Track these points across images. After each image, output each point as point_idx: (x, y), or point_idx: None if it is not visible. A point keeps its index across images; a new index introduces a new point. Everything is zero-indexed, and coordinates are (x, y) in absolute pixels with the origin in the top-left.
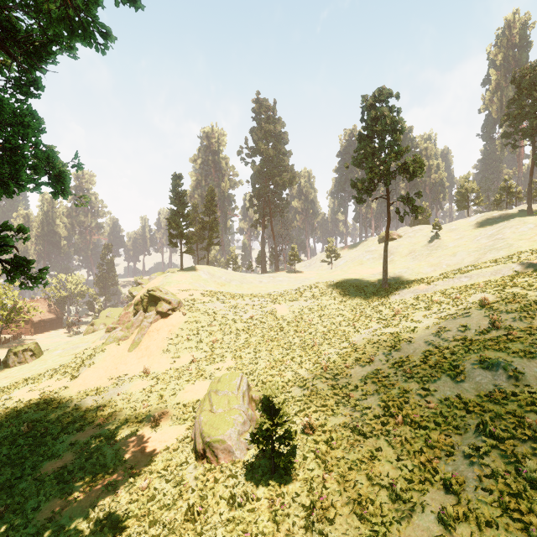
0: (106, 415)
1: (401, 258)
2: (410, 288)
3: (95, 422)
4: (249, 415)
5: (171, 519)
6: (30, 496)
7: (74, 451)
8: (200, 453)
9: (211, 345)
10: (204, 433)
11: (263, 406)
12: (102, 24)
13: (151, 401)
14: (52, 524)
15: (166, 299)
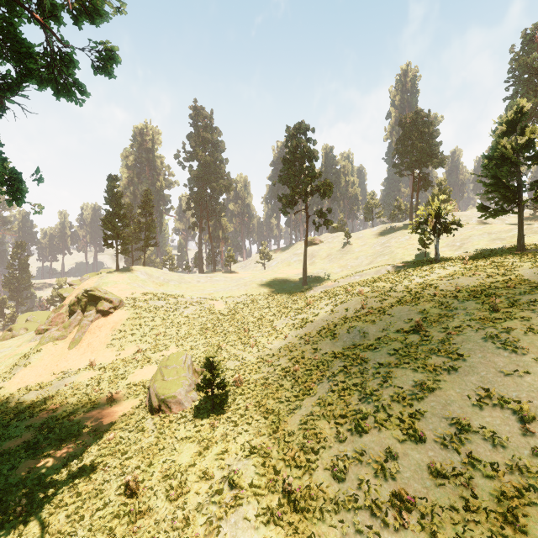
0: (58, 402)
1: (321, 261)
2: (322, 284)
3: (46, 409)
4: (194, 381)
5: (139, 448)
6: (1, 464)
7: (32, 431)
8: (156, 409)
9: (154, 337)
10: (159, 394)
11: (205, 365)
12: (80, 83)
13: (102, 386)
14: (31, 475)
15: (107, 299)
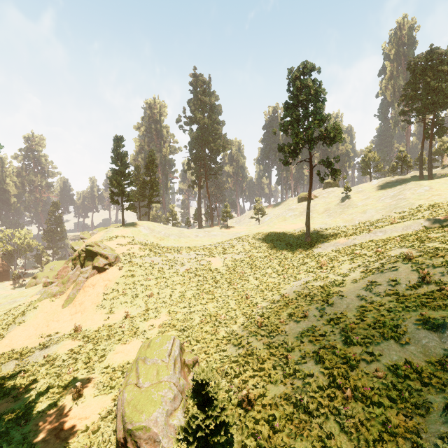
0: (26, 384)
1: (318, 215)
2: (331, 241)
3: (11, 393)
4: (181, 386)
5: None
6: None
7: None
8: (120, 442)
9: (146, 299)
10: (125, 417)
11: (194, 391)
12: None
13: (78, 365)
14: None
15: (103, 254)
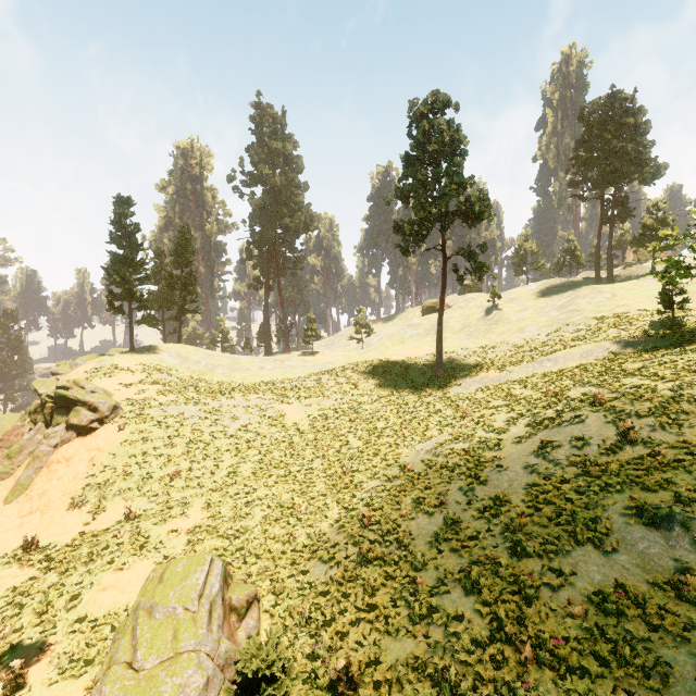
0: None
1: (453, 335)
2: (475, 376)
3: None
4: (221, 657)
5: None
6: None
7: None
8: None
9: (167, 482)
10: None
11: (240, 689)
12: None
13: (23, 618)
14: None
15: (88, 403)
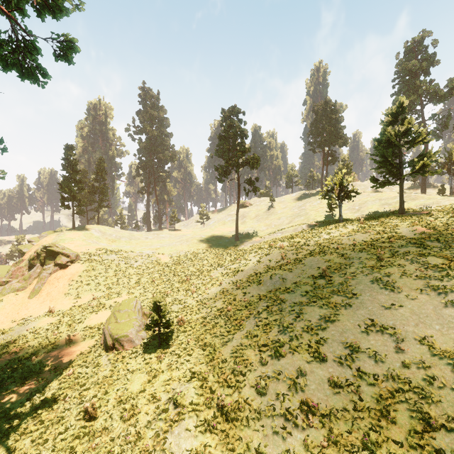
0: (20, 345)
1: (250, 220)
2: (251, 240)
3: (9, 352)
4: (143, 322)
5: (95, 380)
6: None
7: None
8: (110, 347)
9: (108, 286)
10: (113, 334)
11: (153, 308)
12: (42, 67)
13: (60, 330)
14: None
15: (65, 253)
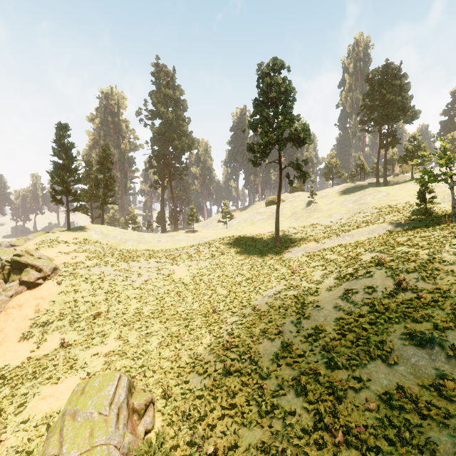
0: None
1: (286, 219)
2: (301, 246)
3: None
4: (125, 447)
5: None
6: None
7: None
8: None
9: (91, 320)
10: None
11: None
12: None
13: None
14: None
15: (35, 266)
